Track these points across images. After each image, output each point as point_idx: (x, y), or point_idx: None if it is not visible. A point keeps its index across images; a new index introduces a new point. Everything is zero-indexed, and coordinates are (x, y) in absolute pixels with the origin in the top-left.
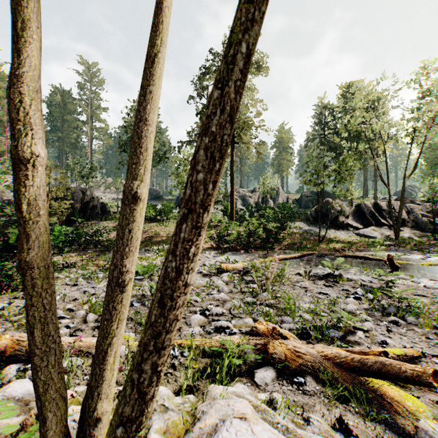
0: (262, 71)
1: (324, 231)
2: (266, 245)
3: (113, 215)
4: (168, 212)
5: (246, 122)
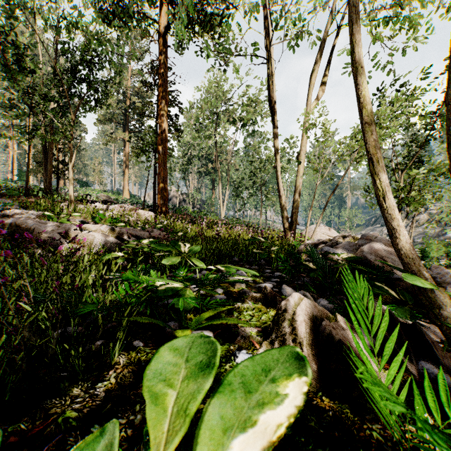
0: None
1: None
2: None
3: None
4: None
5: None
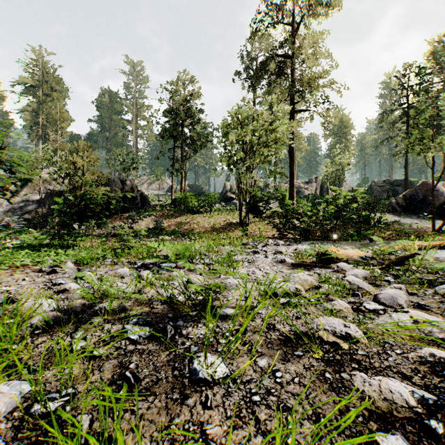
0: (335, 8)
1: (425, 222)
2: (360, 232)
3: (154, 207)
4: (212, 203)
5: (314, 78)
